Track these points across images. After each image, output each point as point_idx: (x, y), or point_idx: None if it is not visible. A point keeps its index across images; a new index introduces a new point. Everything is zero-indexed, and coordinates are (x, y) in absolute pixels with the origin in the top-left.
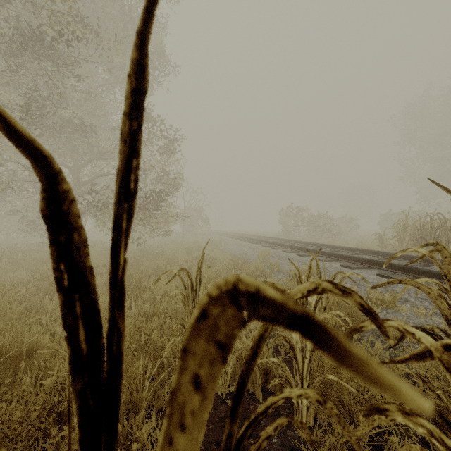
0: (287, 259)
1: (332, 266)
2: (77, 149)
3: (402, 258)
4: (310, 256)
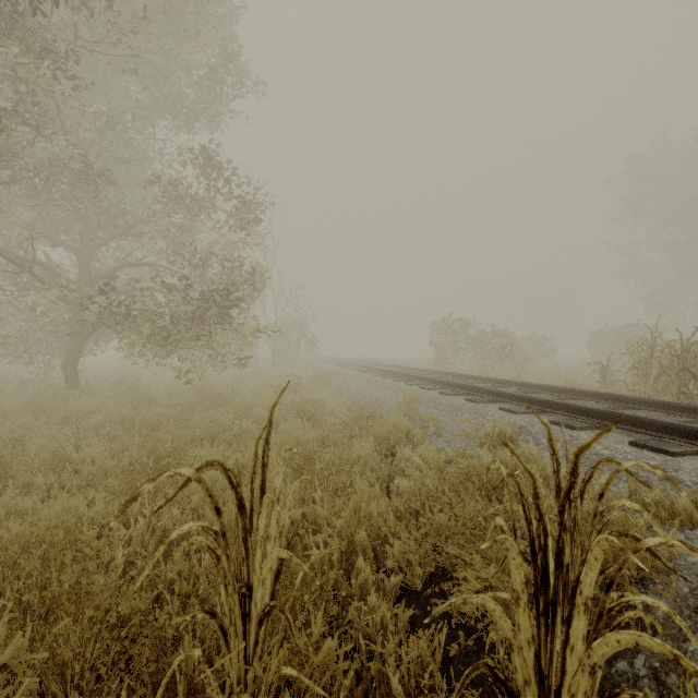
0: (450, 408)
1: (535, 423)
2: (86, 217)
3: (657, 407)
4: (490, 403)
